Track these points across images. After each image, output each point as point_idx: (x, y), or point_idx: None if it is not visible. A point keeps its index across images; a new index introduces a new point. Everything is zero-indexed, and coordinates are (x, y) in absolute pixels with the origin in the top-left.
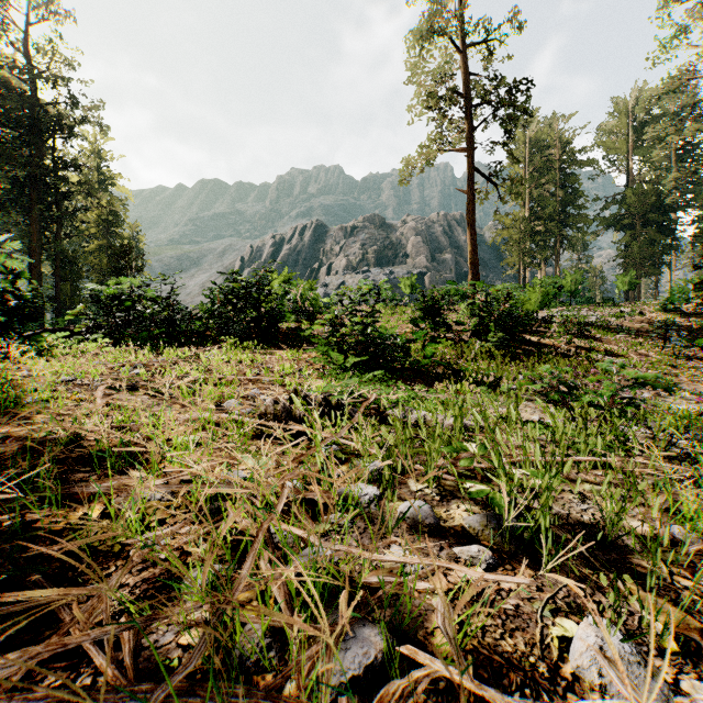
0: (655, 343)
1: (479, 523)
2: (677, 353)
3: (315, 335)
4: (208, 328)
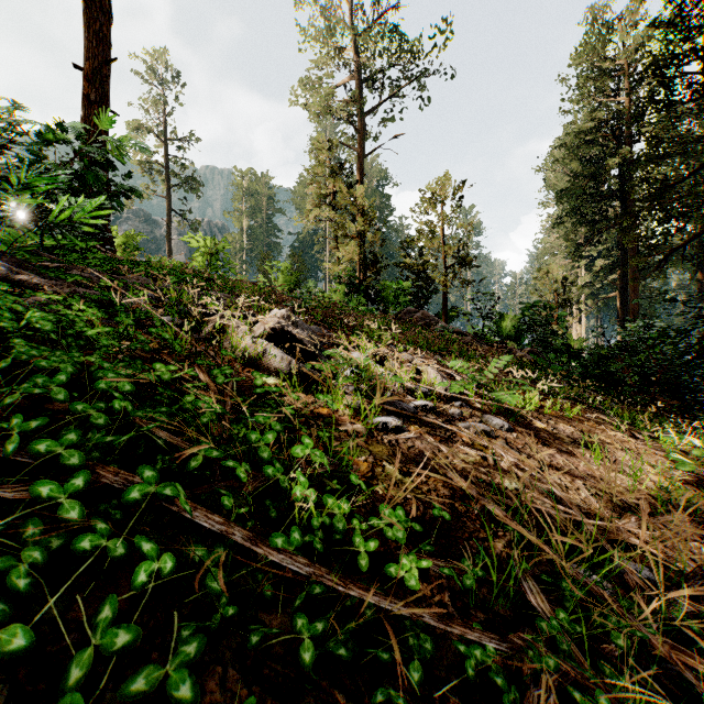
0: None
1: None
2: None
3: None
4: None
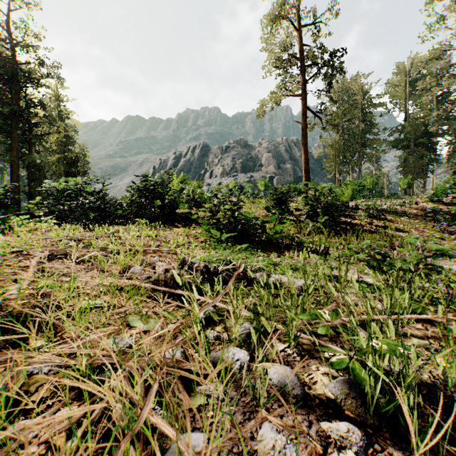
0: (427, 223)
1: (341, 391)
2: (442, 229)
3: (201, 217)
4: (128, 213)
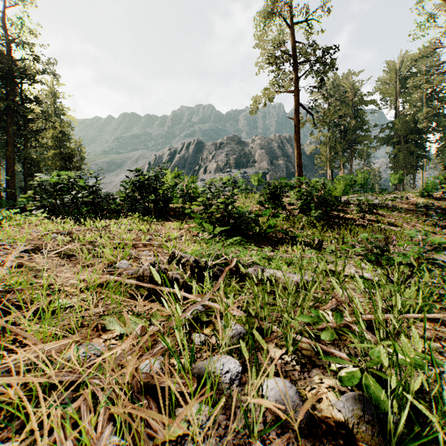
0: (418, 217)
1: (352, 412)
2: (434, 224)
3: (194, 212)
4: (121, 207)
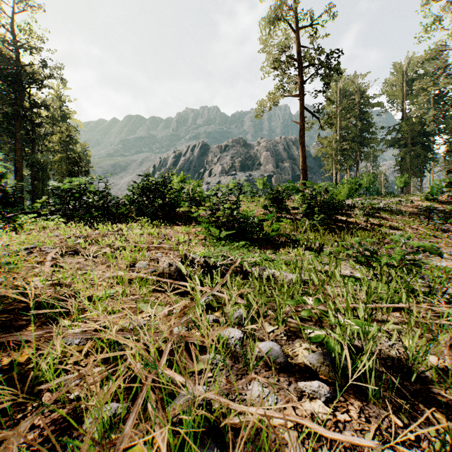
0: (422, 221)
1: (317, 360)
2: (436, 227)
3: (201, 216)
4: (130, 212)
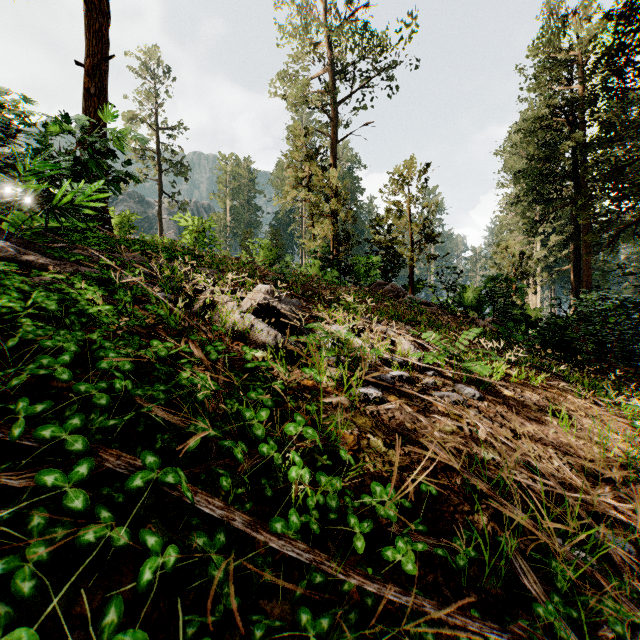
0: None
1: None
2: None
3: None
4: None
